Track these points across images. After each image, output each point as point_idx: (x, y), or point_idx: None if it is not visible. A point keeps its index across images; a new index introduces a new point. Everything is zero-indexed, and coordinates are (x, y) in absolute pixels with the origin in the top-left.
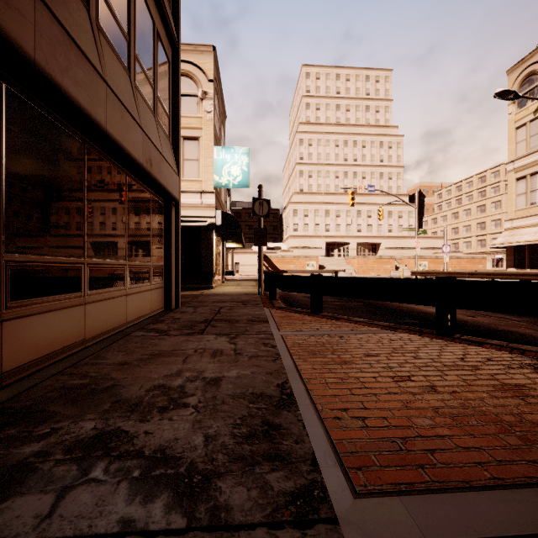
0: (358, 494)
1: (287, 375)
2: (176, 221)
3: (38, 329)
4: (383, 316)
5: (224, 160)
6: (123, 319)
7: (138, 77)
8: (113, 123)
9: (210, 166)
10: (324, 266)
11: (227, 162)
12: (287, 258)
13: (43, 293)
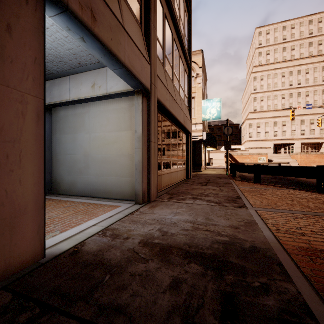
0: (253, 207)
1: (239, 195)
2: (190, 142)
3: (165, 178)
4: (297, 186)
5: (207, 106)
6: (177, 179)
7: (180, 92)
8: (178, 115)
9: (200, 110)
10: (272, 160)
11: (209, 107)
12: (244, 155)
13: (165, 168)
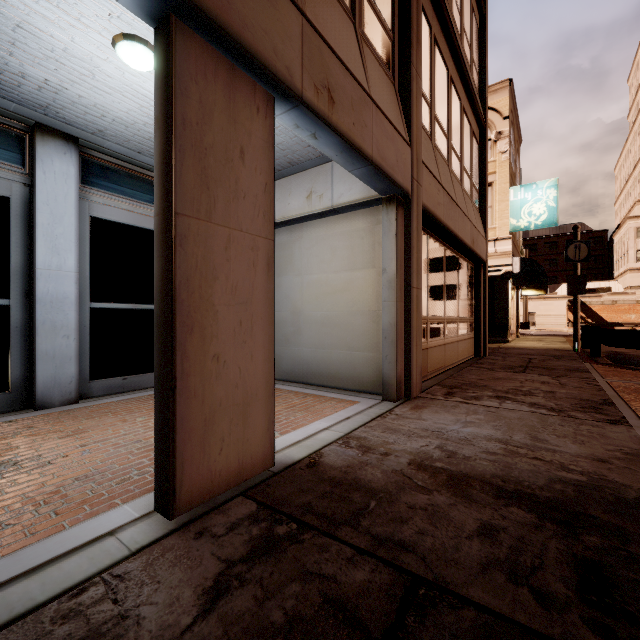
0: None
1: (610, 397)
2: (484, 280)
3: (434, 355)
4: None
5: (523, 199)
6: (456, 357)
7: (464, 181)
8: (460, 229)
9: (505, 211)
10: None
11: (527, 202)
12: (623, 304)
13: (435, 336)
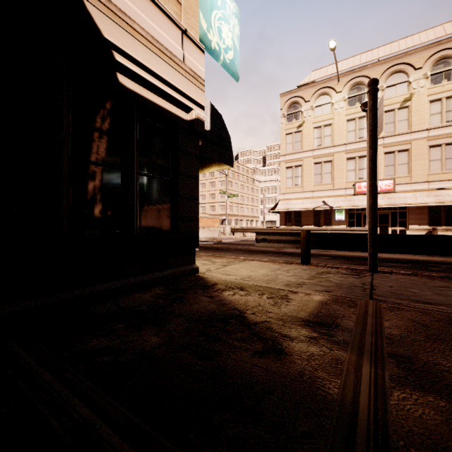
0: None
1: None
2: None
3: None
4: None
5: None
6: None
7: None
8: None
9: None
10: None
11: (217, 6)
12: None
13: None
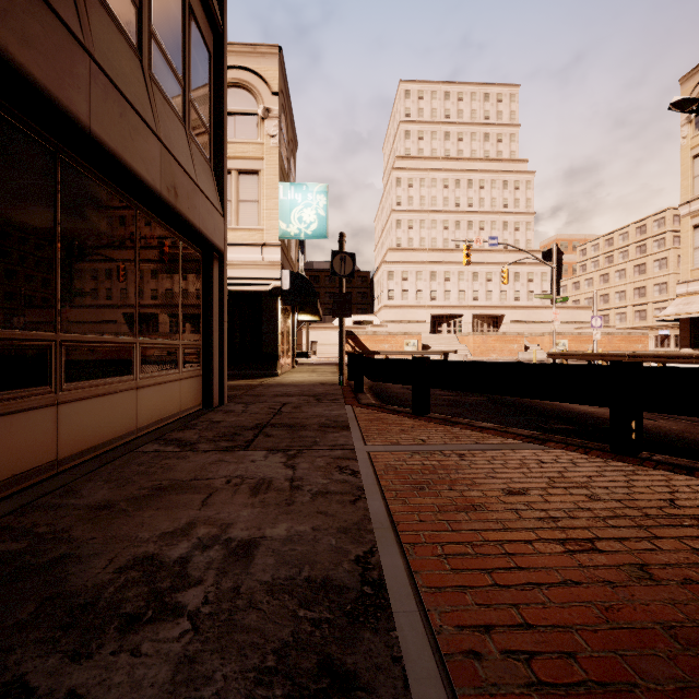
0: None
1: (375, 535)
2: (221, 281)
3: None
4: (519, 418)
5: (294, 201)
6: (130, 424)
7: (156, 65)
8: (103, 122)
9: (274, 210)
10: (429, 346)
11: (297, 204)
12: (380, 335)
13: None
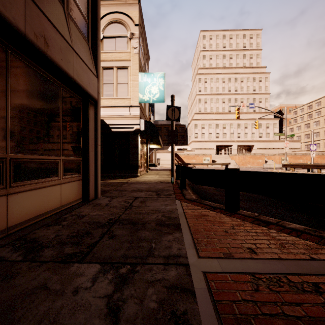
0: None
1: None
2: (95, 119)
3: None
4: (305, 214)
5: (146, 82)
6: None
7: None
8: None
9: (136, 87)
10: (215, 161)
11: (148, 84)
12: (191, 155)
13: None
